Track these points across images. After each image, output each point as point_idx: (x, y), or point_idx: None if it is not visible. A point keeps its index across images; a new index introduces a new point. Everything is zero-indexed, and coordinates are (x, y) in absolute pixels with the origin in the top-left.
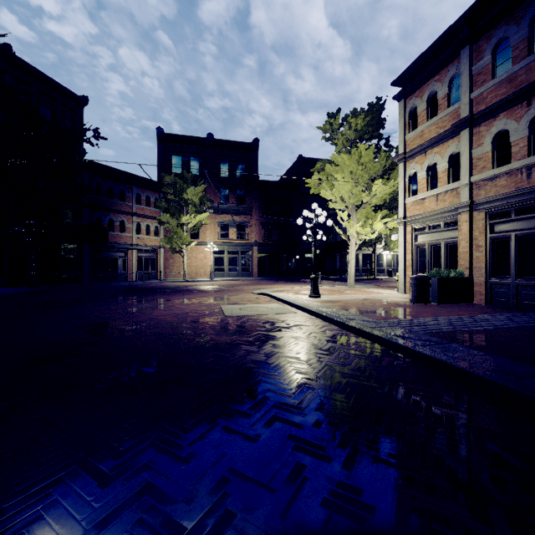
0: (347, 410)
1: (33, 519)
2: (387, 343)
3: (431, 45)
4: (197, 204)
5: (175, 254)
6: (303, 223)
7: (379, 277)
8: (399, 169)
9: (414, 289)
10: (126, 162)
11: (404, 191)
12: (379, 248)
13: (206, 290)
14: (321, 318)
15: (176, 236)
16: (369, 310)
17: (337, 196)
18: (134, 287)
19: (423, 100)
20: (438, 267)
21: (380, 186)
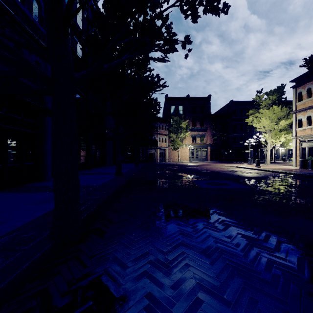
0: (290, 178)
1: (260, 180)
2: (294, 174)
3: (308, 71)
4: (184, 128)
5: (172, 150)
6: (232, 134)
7: (277, 161)
8: (293, 116)
9: (301, 164)
10: (191, 122)
11: (295, 125)
12: (276, 146)
13: (202, 165)
14: (268, 171)
15: (176, 143)
16: (284, 170)
17: (261, 126)
18: (169, 164)
19: (305, 90)
20: (312, 156)
21: (283, 122)
